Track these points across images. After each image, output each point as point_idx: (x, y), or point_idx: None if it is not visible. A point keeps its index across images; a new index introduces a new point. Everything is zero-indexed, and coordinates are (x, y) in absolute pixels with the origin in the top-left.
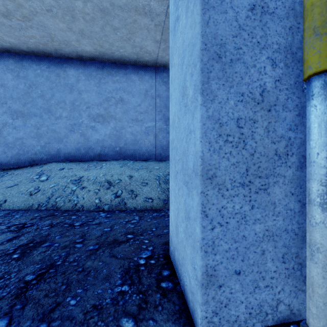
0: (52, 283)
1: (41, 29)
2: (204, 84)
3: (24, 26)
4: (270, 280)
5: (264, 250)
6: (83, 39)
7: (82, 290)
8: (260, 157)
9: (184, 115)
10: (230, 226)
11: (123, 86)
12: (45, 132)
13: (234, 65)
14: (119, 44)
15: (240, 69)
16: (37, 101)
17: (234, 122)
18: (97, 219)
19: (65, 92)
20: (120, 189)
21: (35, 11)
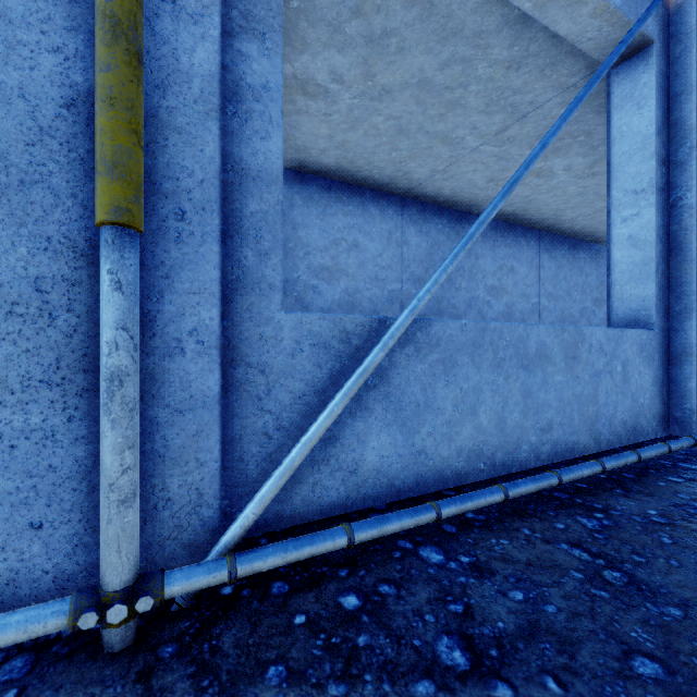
0: None
1: None
2: None
3: None
4: None
5: (97, 485)
6: None
7: None
8: (88, 339)
9: None
10: (19, 451)
11: None
12: None
13: (30, 191)
14: None
15: (43, 199)
16: None
17: (29, 283)
18: None
19: None
20: None
21: None
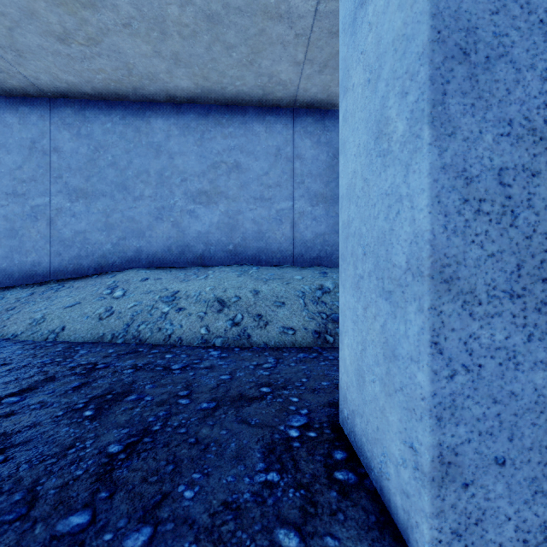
0: (150, 460)
1: (114, 57)
2: (436, 106)
3: (88, 54)
4: None
5: None
6: (177, 68)
7: (201, 476)
8: (545, 241)
9: (382, 172)
10: (485, 372)
11: (240, 143)
12: (119, 221)
13: (494, 67)
14: (235, 73)
15: (505, 75)
16: (106, 173)
17: (493, 176)
18: (207, 360)
19: (148, 156)
20: (240, 313)
21: (106, 28)
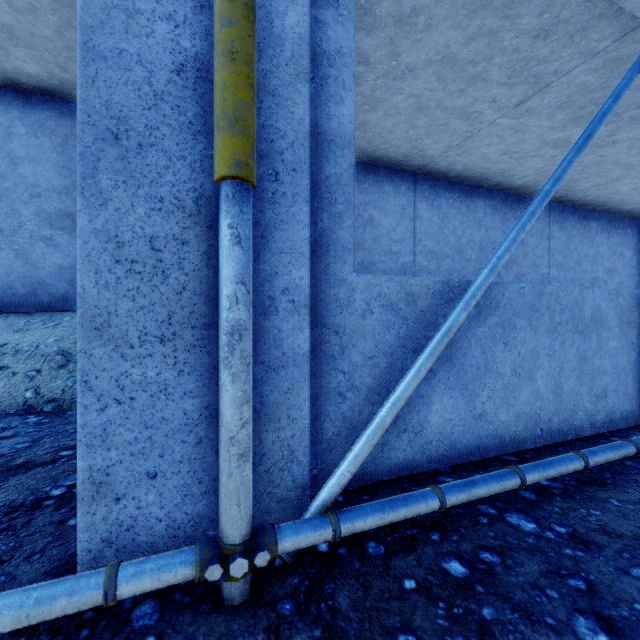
0: None
1: None
2: (87, 179)
3: None
4: (212, 483)
5: (202, 438)
6: (14, 45)
7: None
8: (195, 297)
9: None
10: (137, 403)
11: None
12: None
13: (146, 154)
14: None
15: (157, 161)
16: None
17: (145, 242)
18: (13, 429)
19: None
20: None
21: None
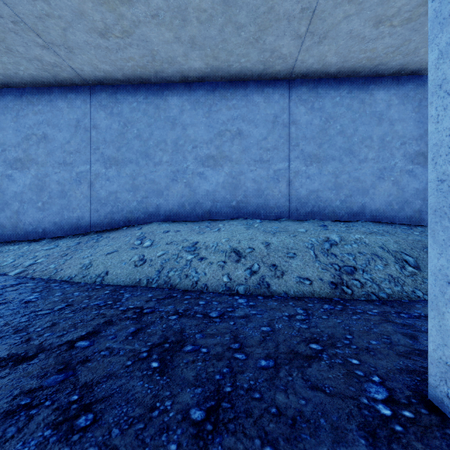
0: (241, 435)
1: (142, 46)
2: None
3: (122, 45)
4: None
5: None
6: (192, 51)
7: None
8: None
9: None
10: None
11: (242, 113)
12: (142, 183)
13: None
14: (241, 51)
15: None
16: (132, 144)
17: None
18: (239, 308)
19: (165, 128)
20: (256, 263)
21: (137, 21)
